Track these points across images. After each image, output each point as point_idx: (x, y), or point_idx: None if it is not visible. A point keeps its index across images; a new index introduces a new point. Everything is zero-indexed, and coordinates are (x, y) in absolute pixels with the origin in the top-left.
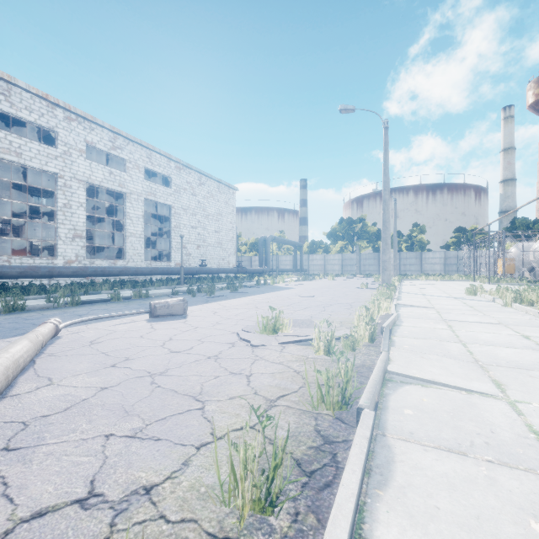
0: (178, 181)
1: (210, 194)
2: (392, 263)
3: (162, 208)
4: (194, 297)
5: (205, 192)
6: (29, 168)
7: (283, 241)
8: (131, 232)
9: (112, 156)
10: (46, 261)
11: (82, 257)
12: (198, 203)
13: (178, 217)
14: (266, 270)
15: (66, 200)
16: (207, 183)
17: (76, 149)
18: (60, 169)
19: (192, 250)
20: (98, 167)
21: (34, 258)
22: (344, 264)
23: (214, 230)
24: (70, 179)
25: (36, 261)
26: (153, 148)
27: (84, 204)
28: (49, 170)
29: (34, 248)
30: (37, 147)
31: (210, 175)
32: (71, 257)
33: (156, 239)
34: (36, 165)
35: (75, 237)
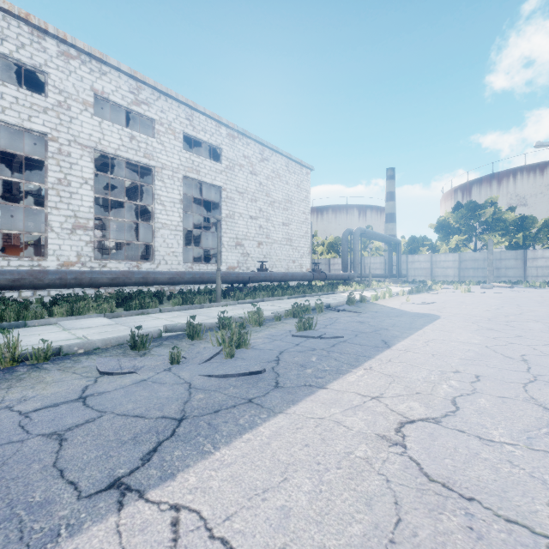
0: (231, 154)
1: (276, 173)
2: (548, 264)
3: (213, 194)
4: (171, 367)
5: (269, 171)
6: (1, 124)
7: (375, 235)
8: (163, 222)
9: (135, 114)
10: (29, 263)
11: (87, 257)
12: (259, 185)
13: (231, 203)
14: (353, 276)
15: (62, 173)
16: (272, 158)
17: (77, 100)
18: (51, 128)
19: (251, 249)
20: (112, 128)
21: (8, 258)
22: (462, 268)
23: (281, 222)
24: (68, 144)
25: (12, 263)
26: (195, 106)
27: (91, 180)
28: (33, 128)
29: (107, 253)
30: (14, 93)
31: (275, 148)
32: (69, 257)
33: (206, 235)
34: (12, 120)
35: (76, 227)
